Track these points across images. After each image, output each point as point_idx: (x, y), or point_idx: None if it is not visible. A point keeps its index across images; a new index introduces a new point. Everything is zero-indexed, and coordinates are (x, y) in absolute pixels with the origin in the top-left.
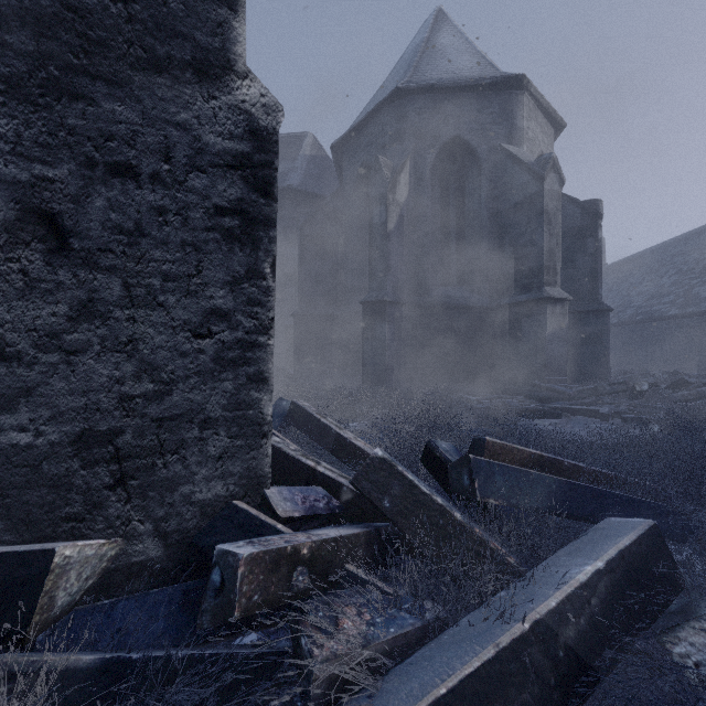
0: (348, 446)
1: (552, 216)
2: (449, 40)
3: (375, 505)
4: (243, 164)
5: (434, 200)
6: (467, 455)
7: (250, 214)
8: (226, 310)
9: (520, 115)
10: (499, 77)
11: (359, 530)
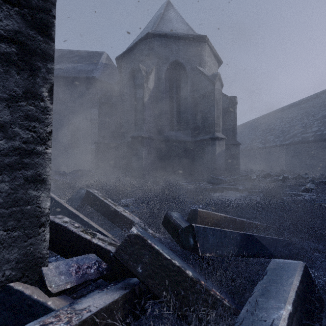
0: (119, 216)
1: (218, 101)
2: (173, 15)
3: (131, 271)
4: (20, 3)
5: (166, 89)
6: (191, 224)
7: (28, 46)
8: (2, 122)
9: (204, 54)
10: (195, 35)
11: (118, 293)
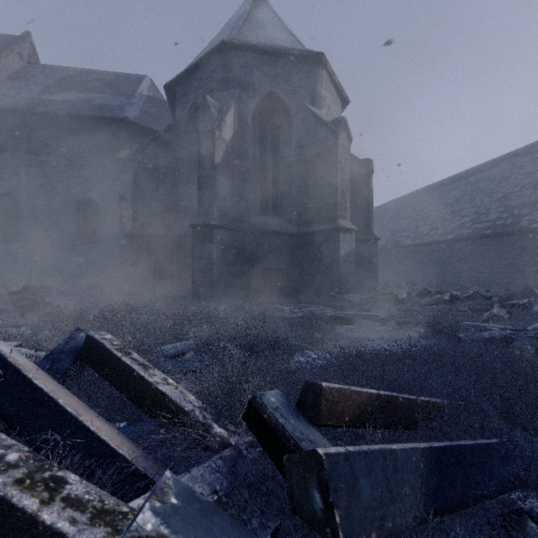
0: (152, 393)
1: (343, 165)
2: (266, 16)
3: None
4: None
5: (254, 142)
6: (316, 451)
7: None
8: None
9: (320, 84)
10: (305, 51)
11: None
